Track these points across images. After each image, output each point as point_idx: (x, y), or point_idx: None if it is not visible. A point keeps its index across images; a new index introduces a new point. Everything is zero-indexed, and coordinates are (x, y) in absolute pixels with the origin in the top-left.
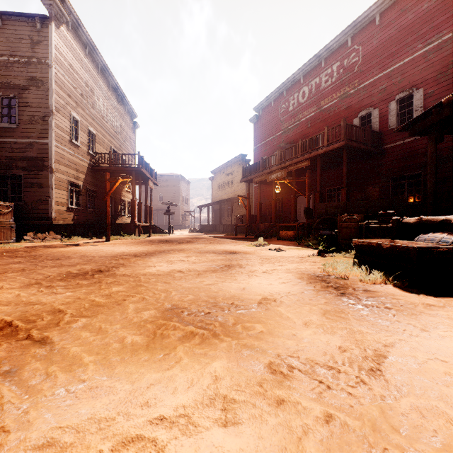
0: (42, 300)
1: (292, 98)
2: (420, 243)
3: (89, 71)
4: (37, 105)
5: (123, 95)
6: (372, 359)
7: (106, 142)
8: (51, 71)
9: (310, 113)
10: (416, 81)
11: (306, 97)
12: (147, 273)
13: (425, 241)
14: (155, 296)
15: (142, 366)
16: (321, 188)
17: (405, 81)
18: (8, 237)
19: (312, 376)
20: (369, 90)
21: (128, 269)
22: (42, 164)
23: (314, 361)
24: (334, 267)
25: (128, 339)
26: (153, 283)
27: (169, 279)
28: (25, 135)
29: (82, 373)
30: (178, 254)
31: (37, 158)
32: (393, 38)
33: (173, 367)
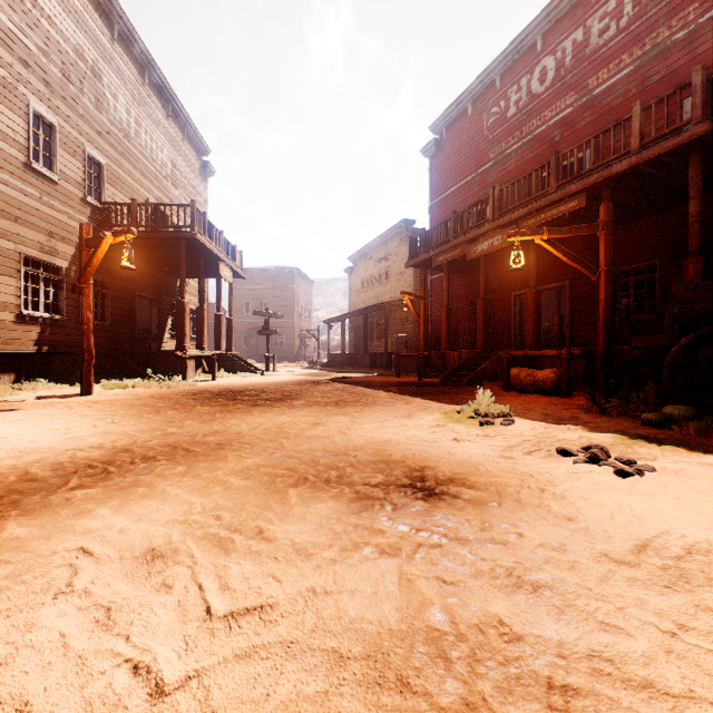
0: None
1: (515, 88)
2: None
3: (88, 28)
4: None
5: (177, 104)
6: None
7: (135, 188)
8: None
9: (559, 111)
10: None
11: (550, 78)
12: None
13: None
14: None
15: None
16: None
17: None
18: None
19: None
20: None
21: None
22: None
23: None
24: None
25: None
26: None
27: None
28: None
29: None
30: (145, 503)
31: None
32: None
33: None
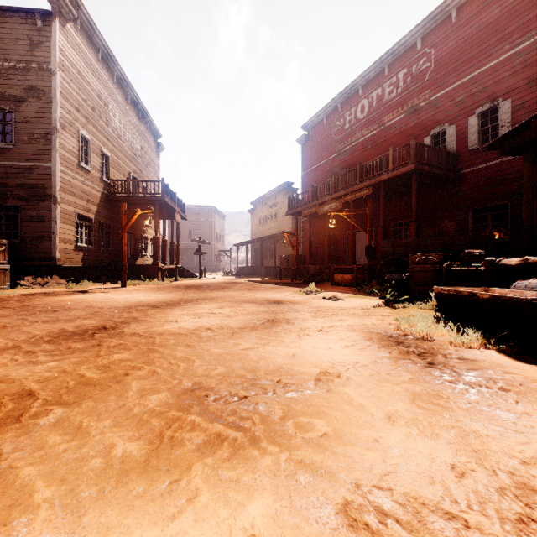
0: (11, 375)
1: (349, 113)
2: (527, 292)
3: (102, 80)
4: (37, 120)
5: (144, 111)
6: (514, 493)
7: (124, 167)
8: (54, 79)
9: (370, 131)
10: (502, 90)
11: (366, 112)
12: (165, 332)
13: (526, 288)
14: (171, 368)
15: (130, 509)
16: (384, 222)
17: (489, 91)
18: (1, 282)
19: (422, 535)
20: (443, 102)
21: (142, 325)
22: (44, 193)
23: (419, 499)
24: (411, 323)
25: (117, 449)
26: (171, 347)
27: (193, 341)
28: (23, 157)
29: (24, 527)
30: (208, 304)
31: (37, 186)
32: (474, 38)
33: (181, 513)
